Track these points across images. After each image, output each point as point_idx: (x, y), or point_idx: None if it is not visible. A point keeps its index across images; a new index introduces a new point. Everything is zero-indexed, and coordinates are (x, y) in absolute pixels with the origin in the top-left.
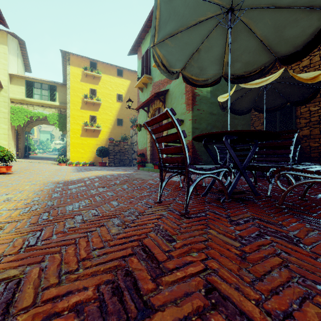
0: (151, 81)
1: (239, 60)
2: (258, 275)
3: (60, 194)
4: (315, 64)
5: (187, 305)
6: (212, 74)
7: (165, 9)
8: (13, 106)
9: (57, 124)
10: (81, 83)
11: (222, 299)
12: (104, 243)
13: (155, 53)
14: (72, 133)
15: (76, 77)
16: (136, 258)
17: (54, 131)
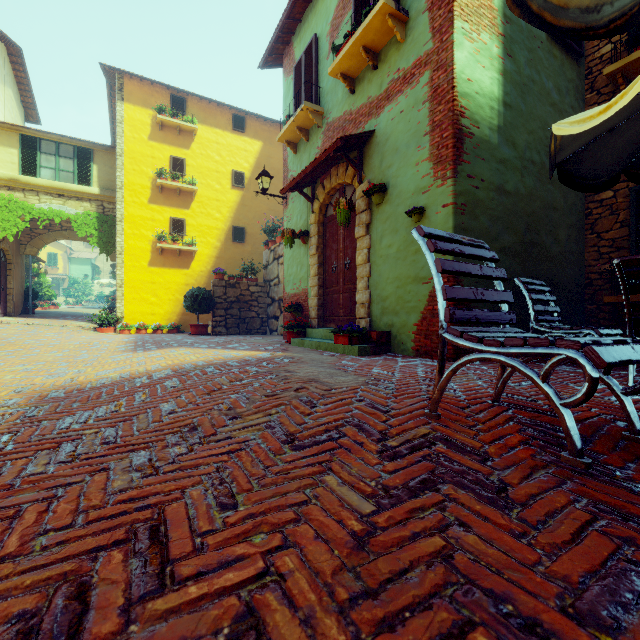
0: (320, 121)
1: None
2: None
3: None
4: None
5: None
6: None
7: None
8: None
9: (96, 238)
10: (149, 142)
11: None
12: None
13: None
14: (129, 258)
15: (139, 129)
16: None
17: (100, 259)
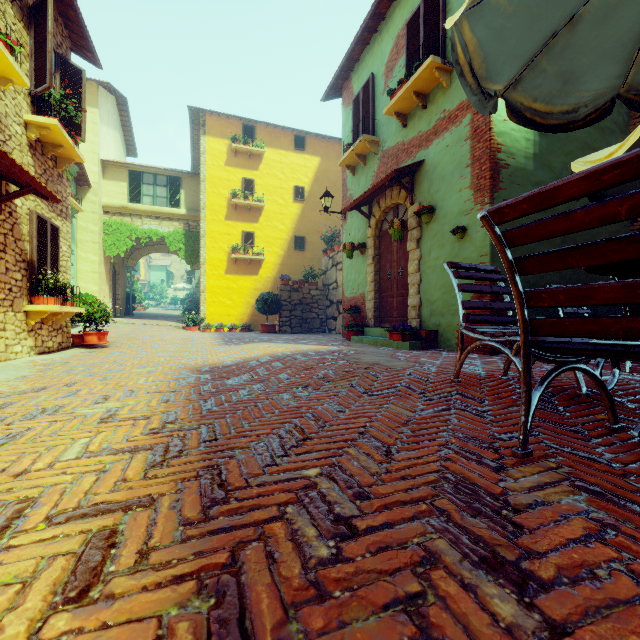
0: (376, 148)
1: None
2: None
3: (219, 405)
4: None
5: None
6: (593, 92)
7: None
8: (107, 219)
9: (183, 251)
10: (225, 168)
11: None
12: None
13: (458, 38)
14: (210, 268)
15: (217, 158)
16: None
17: (173, 265)
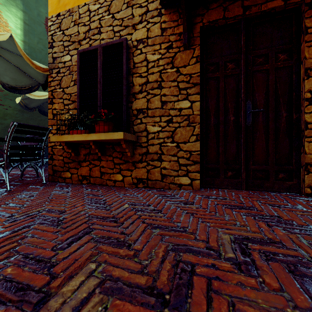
0: None
1: (6, 75)
2: None
3: None
4: None
5: None
6: None
7: None
8: None
9: None
10: None
11: None
12: None
13: None
14: None
15: None
16: None
17: None
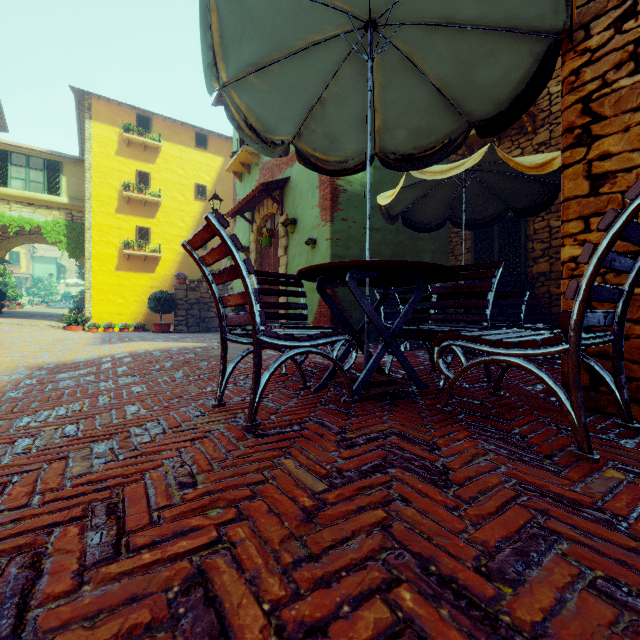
0: (257, 160)
1: (402, 124)
2: (317, 548)
3: (25, 393)
4: (558, 141)
5: (115, 623)
6: (355, 150)
7: (231, 13)
8: None
9: (65, 244)
10: (116, 158)
11: (202, 605)
12: (33, 497)
13: (230, 102)
14: (97, 263)
15: (106, 146)
16: (81, 525)
17: (66, 257)
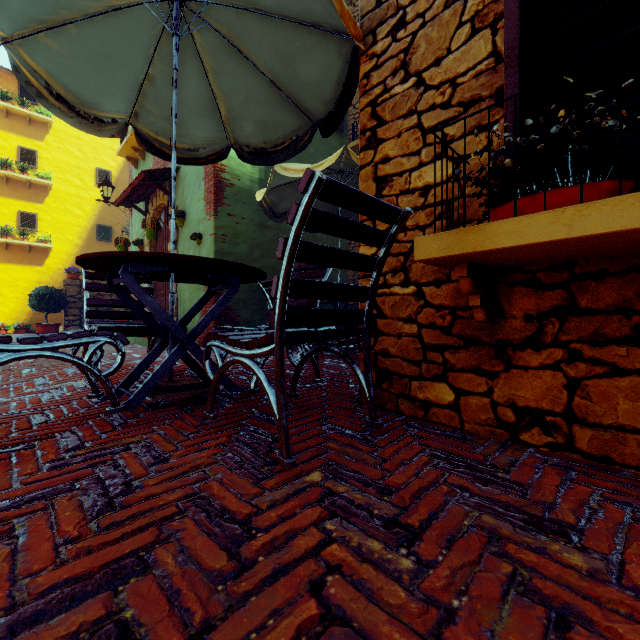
0: None
1: (247, 116)
2: None
3: None
4: None
5: None
6: (204, 138)
7: None
8: None
9: None
10: None
11: None
12: None
13: (21, 62)
14: None
15: None
16: None
17: None
